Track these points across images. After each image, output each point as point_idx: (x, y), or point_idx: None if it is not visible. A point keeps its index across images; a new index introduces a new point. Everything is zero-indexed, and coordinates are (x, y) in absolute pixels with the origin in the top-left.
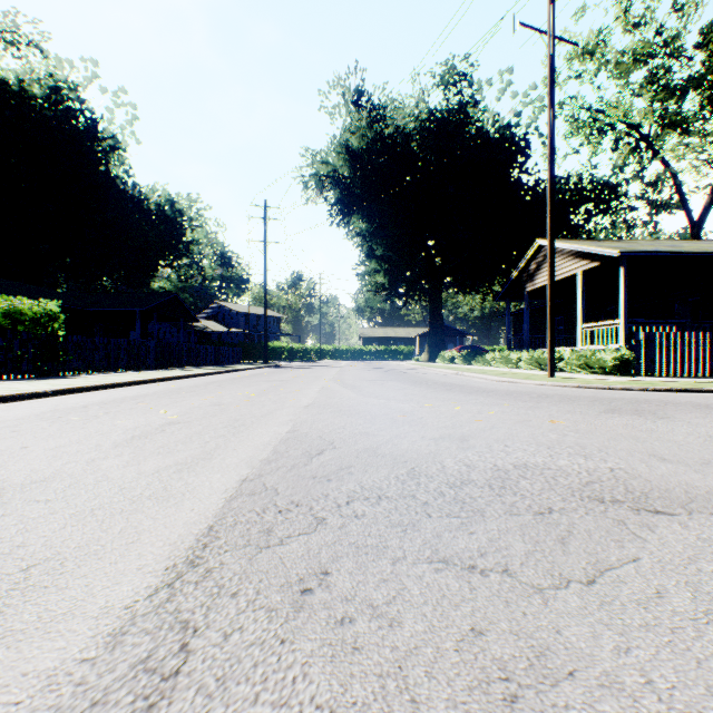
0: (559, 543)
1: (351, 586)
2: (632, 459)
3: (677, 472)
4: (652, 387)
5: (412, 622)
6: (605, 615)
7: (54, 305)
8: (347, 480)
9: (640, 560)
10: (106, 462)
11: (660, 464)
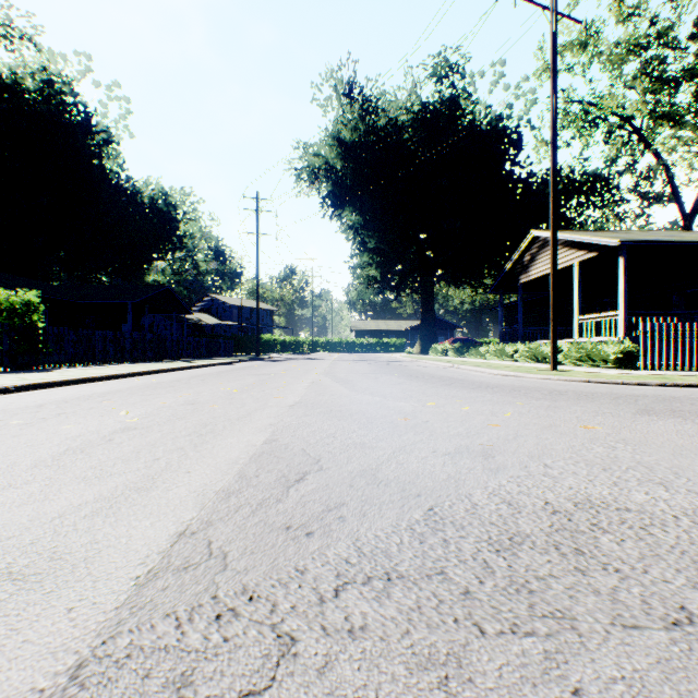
0: None
1: None
2: None
3: None
4: (671, 382)
5: None
6: None
7: (32, 295)
8: (335, 535)
9: None
10: None
11: None
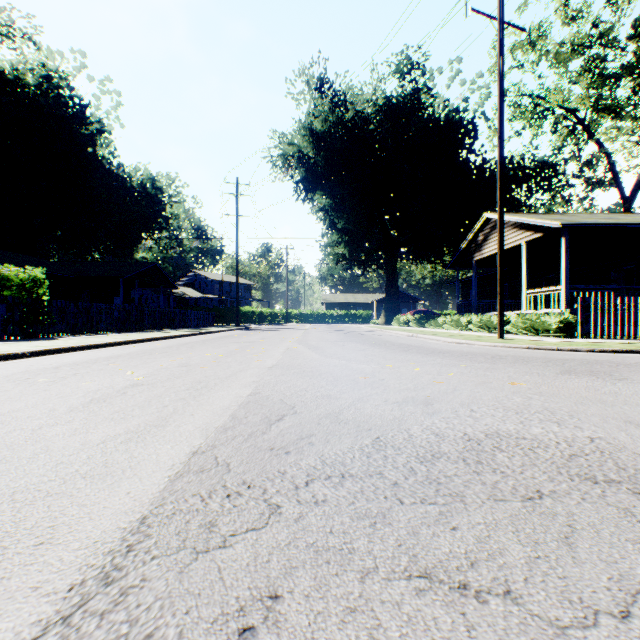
0: (564, 544)
1: (307, 622)
2: (608, 426)
3: None
4: (599, 348)
5: None
6: None
7: (38, 272)
8: (306, 453)
9: None
10: (52, 430)
11: (639, 432)
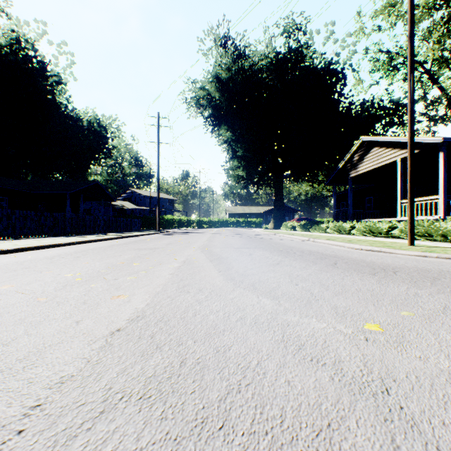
0: None
1: None
2: None
3: None
4: None
5: None
6: None
7: None
8: None
9: None
10: None
11: None
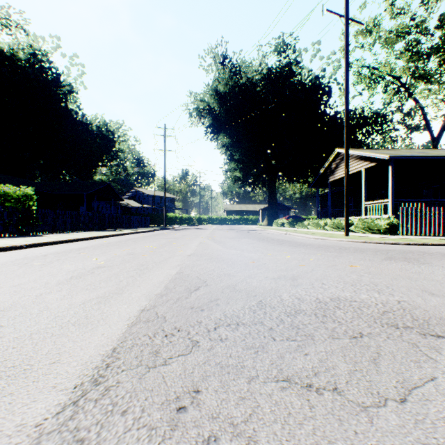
0: (372, 363)
1: (216, 404)
2: (411, 294)
3: (444, 304)
4: (412, 242)
5: (266, 441)
6: (421, 434)
7: (29, 190)
8: (214, 310)
9: (436, 380)
10: (49, 296)
11: (431, 297)
